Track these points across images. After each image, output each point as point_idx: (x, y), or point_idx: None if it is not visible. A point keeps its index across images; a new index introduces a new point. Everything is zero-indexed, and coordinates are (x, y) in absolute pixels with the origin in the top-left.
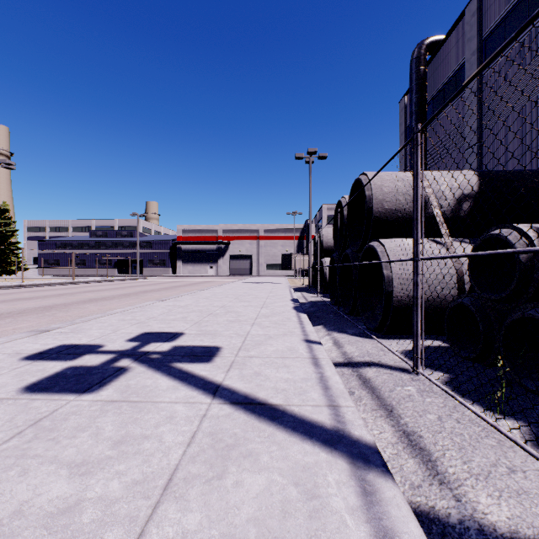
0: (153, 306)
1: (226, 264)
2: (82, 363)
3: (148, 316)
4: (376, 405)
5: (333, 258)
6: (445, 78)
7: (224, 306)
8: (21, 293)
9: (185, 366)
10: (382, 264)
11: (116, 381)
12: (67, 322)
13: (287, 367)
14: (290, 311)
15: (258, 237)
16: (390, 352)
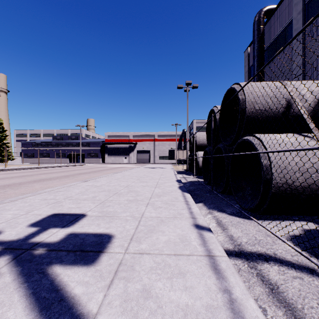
0: (76, 186)
1: (134, 156)
2: None
3: (67, 195)
4: None
5: (205, 151)
6: (277, 33)
7: (128, 186)
8: None
9: (62, 273)
10: (260, 154)
11: None
12: None
13: (183, 276)
14: (177, 190)
15: (154, 139)
16: (277, 238)
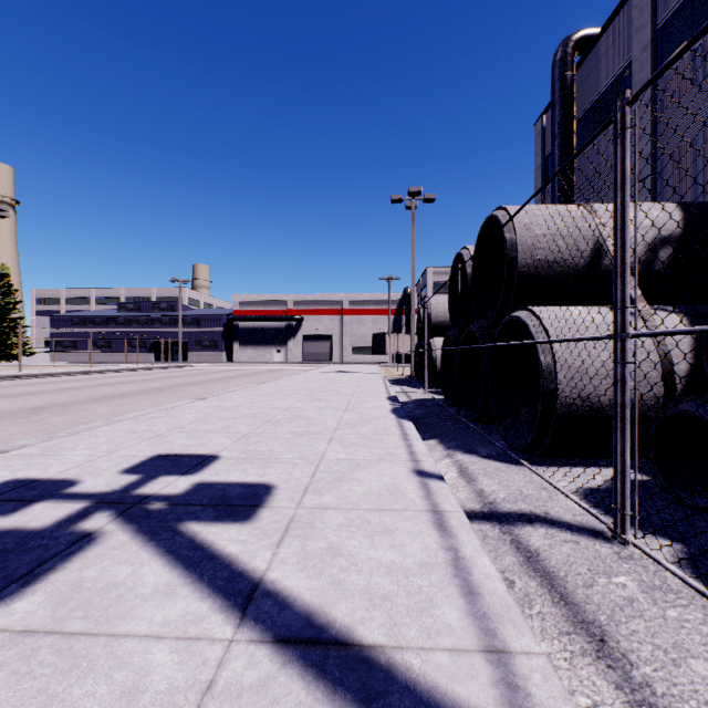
0: (186, 409)
1: (298, 347)
2: (20, 522)
3: (173, 424)
4: (566, 620)
5: (447, 338)
6: (602, 87)
7: (290, 407)
8: (12, 387)
9: (203, 531)
10: (538, 345)
11: (61, 569)
12: (43, 437)
13: (389, 534)
14: (388, 416)
15: (342, 310)
16: (558, 493)
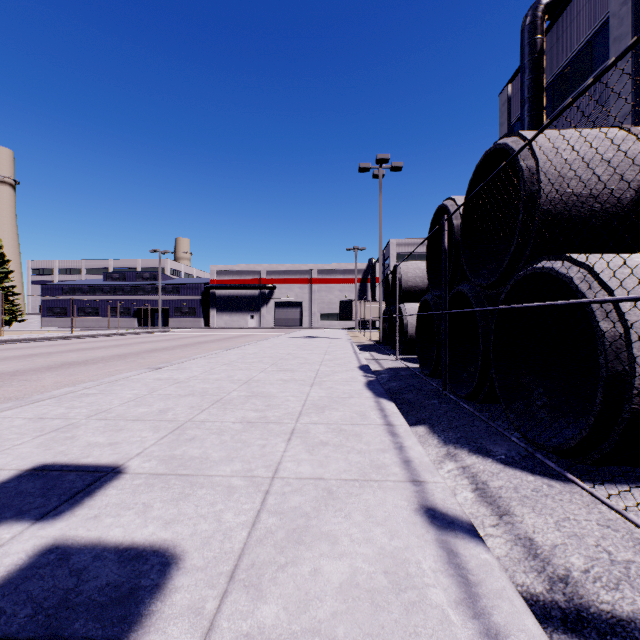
0: (131, 382)
1: (270, 314)
2: None
3: (99, 406)
4: None
5: (424, 303)
6: (574, 49)
7: (249, 380)
8: None
9: None
10: (593, 306)
11: None
12: None
13: None
14: (363, 393)
15: (311, 279)
16: None
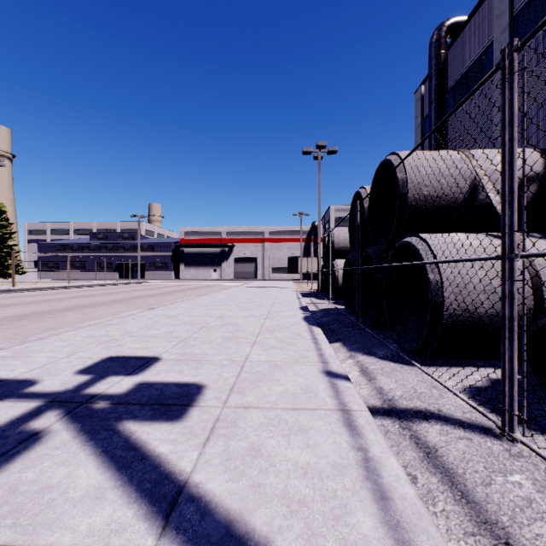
0: (138, 317)
1: (230, 268)
2: None
3: (126, 330)
4: (470, 520)
5: (348, 260)
6: (469, 62)
7: (221, 316)
8: (5, 299)
9: (138, 430)
10: (426, 265)
11: (3, 470)
12: (17, 341)
13: (304, 433)
14: (301, 323)
15: (264, 239)
16: (447, 391)
